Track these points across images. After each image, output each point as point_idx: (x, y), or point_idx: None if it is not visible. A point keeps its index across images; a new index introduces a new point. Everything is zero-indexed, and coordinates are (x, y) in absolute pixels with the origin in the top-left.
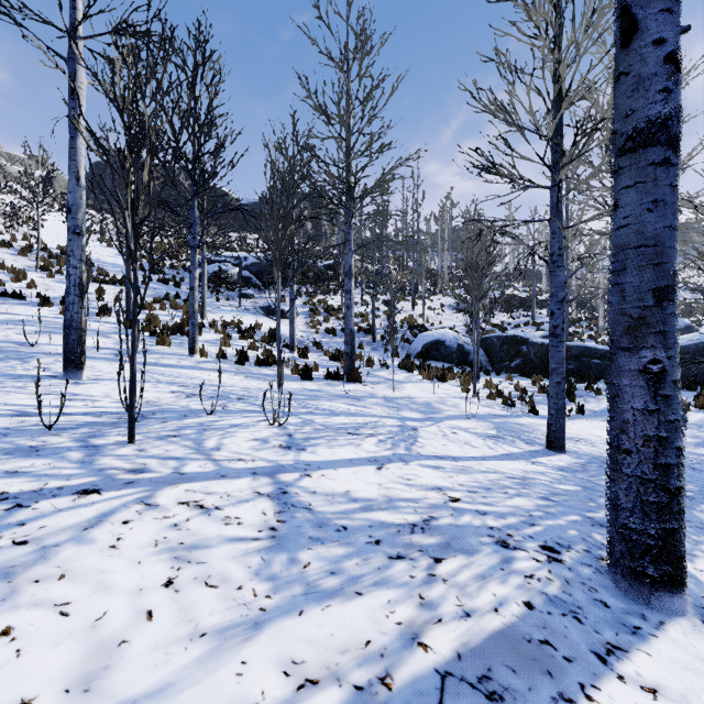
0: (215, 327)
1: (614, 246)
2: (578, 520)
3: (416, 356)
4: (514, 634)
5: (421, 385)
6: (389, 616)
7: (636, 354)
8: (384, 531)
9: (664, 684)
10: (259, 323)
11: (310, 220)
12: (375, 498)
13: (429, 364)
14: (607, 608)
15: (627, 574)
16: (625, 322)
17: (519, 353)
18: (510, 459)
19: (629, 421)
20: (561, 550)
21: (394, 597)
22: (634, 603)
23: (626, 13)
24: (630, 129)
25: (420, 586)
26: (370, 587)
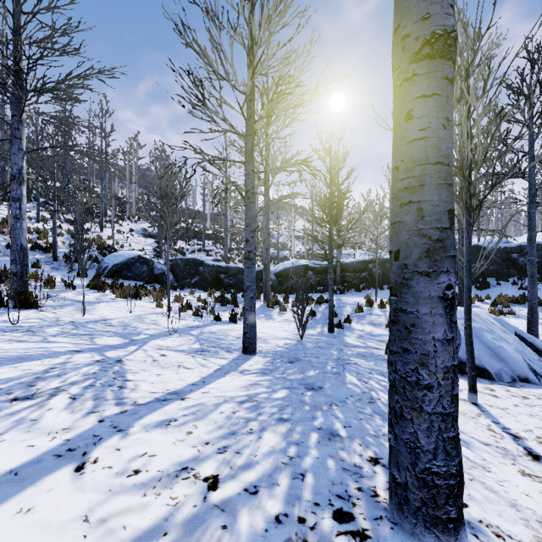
0: None
1: (408, 161)
2: (319, 439)
3: (107, 276)
4: None
5: (116, 304)
6: None
7: (436, 279)
8: None
9: None
10: None
11: None
12: None
13: (122, 283)
14: None
15: (433, 525)
16: (423, 244)
17: (198, 272)
18: (224, 374)
19: (429, 353)
20: (350, 508)
21: None
22: None
23: None
24: (427, 34)
25: None
26: None
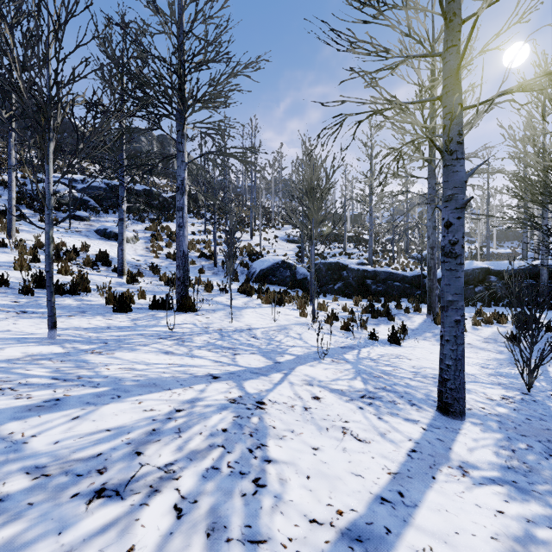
0: (19, 247)
1: None
2: None
3: (254, 281)
4: None
5: (261, 311)
6: None
7: None
8: None
9: None
10: (85, 245)
11: (160, 159)
12: None
13: (267, 288)
14: None
15: None
16: None
17: (341, 277)
18: (430, 469)
19: None
20: None
21: None
22: None
23: None
24: None
25: None
26: None
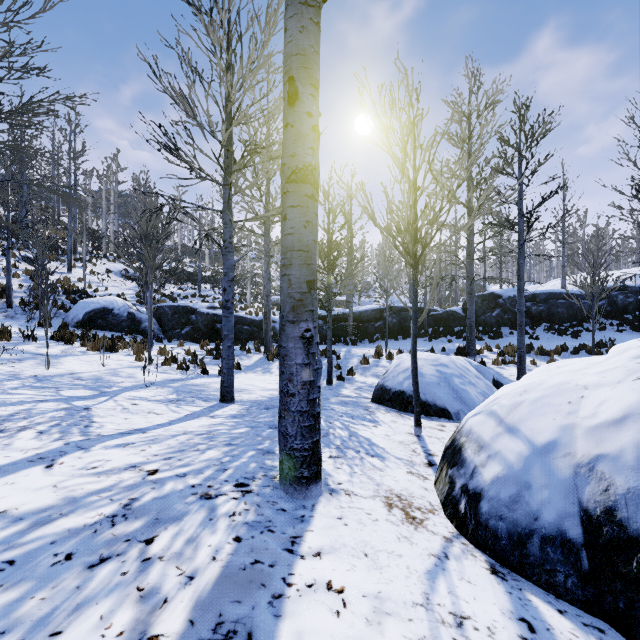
0: None
1: (285, 247)
2: (254, 454)
3: (76, 326)
4: (232, 570)
5: (87, 358)
6: (106, 634)
7: (298, 325)
8: (75, 540)
9: (323, 545)
10: None
11: None
12: (52, 505)
13: (95, 334)
14: (286, 512)
15: (293, 482)
16: (291, 303)
17: (189, 321)
18: (194, 418)
19: (294, 373)
20: (249, 482)
21: (107, 609)
22: (298, 500)
23: (293, 83)
24: (295, 166)
25: (137, 578)
26: (70, 617)
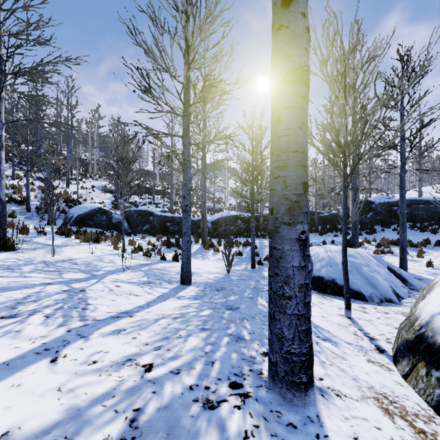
0: None
1: (278, 149)
2: (229, 341)
3: (72, 224)
4: None
5: (80, 247)
6: None
7: (294, 227)
8: None
9: None
10: None
11: None
12: (56, 422)
13: (85, 230)
14: (297, 429)
15: (291, 387)
16: (287, 204)
17: (148, 221)
18: (165, 299)
19: (290, 275)
20: (241, 381)
21: None
22: (298, 408)
23: None
24: (289, 67)
25: None
26: None
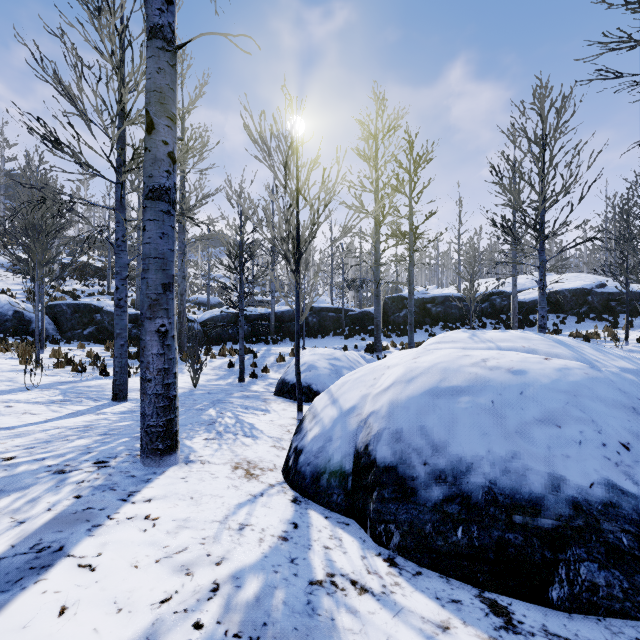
0: None
1: (143, 254)
2: (127, 440)
3: None
4: (64, 515)
5: None
6: None
7: (154, 321)
8: None
9: (157, 495)
10: None
11: None
12: None
13: None
14: (134, 477)
15: (149, 454)
16: (148, 302)
17: (93, 321)
18: (77, 416)
19: (150, 362)
20: (110, 460)
21: None
22: (151, 469)
23: (148, 115)
24: (151, 185)
25: None
26: None
